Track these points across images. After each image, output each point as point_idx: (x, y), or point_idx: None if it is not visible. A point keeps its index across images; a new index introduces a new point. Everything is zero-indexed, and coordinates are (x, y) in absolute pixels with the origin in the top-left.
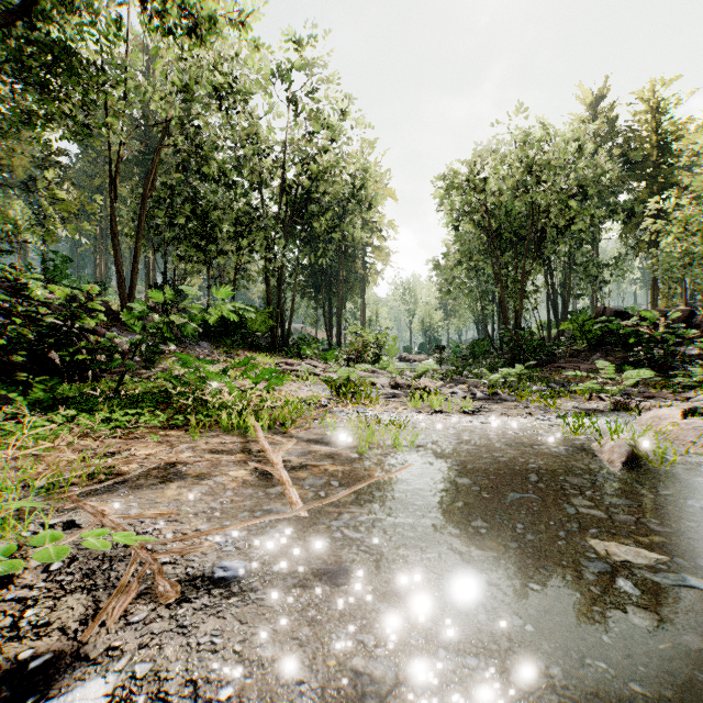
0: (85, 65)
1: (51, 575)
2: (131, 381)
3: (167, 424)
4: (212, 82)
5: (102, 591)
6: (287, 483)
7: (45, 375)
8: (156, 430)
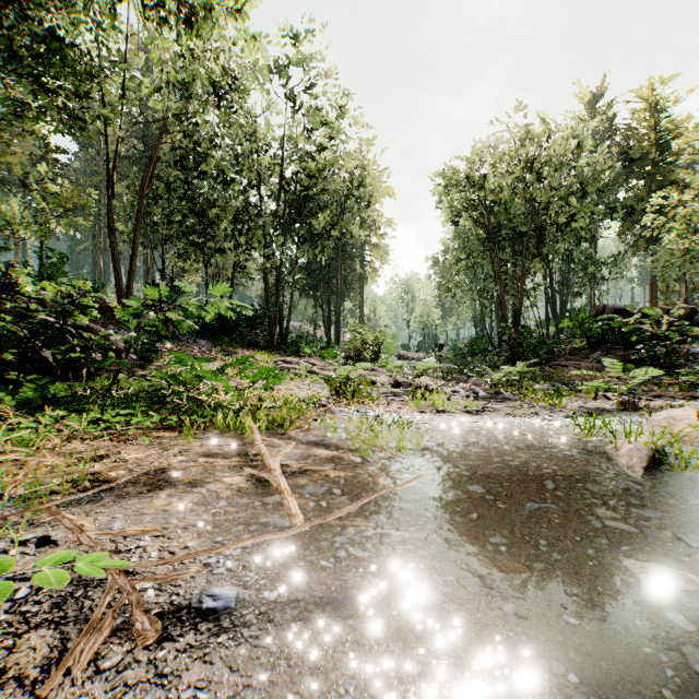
0: (78, 56)
1: (15, 604)
2: (126, 380)
3: (161, 425)
4: (210, 79)
5: (72, 626)
6: (285, 492)
7: (38, 373)
8: (149, 431)
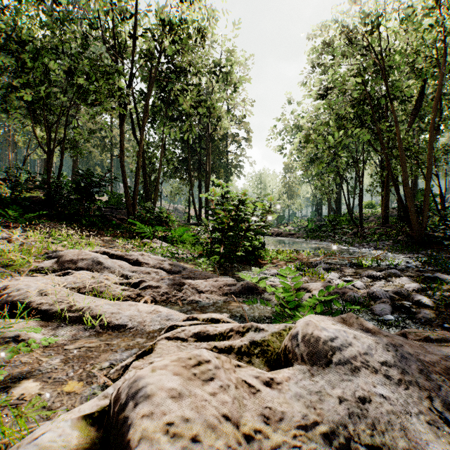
0: None
1: None
2: None
3: None
4: None
5: None
6: None
7: None
8: None
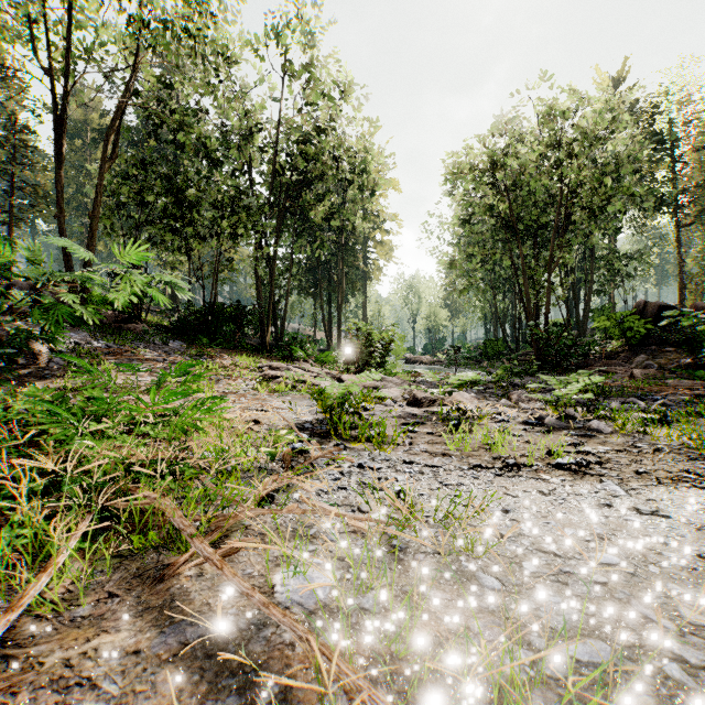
0: None
1: None
2: (12, 398)
3: None
4: None
5: None
6: None
7: None
8: None
